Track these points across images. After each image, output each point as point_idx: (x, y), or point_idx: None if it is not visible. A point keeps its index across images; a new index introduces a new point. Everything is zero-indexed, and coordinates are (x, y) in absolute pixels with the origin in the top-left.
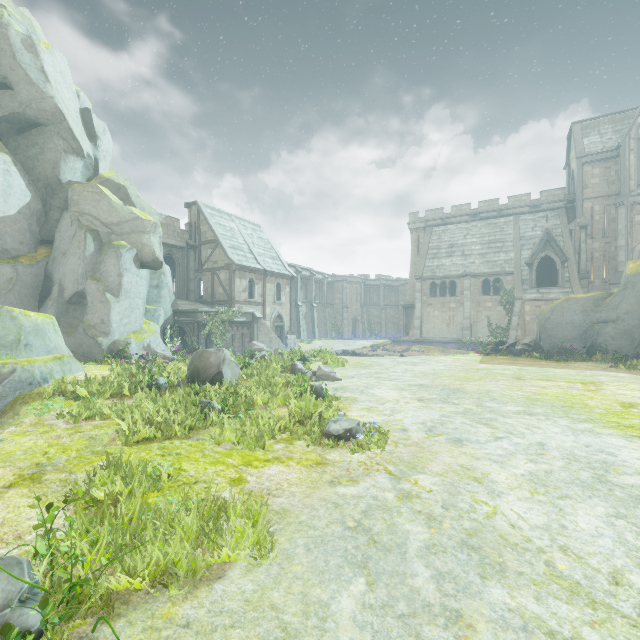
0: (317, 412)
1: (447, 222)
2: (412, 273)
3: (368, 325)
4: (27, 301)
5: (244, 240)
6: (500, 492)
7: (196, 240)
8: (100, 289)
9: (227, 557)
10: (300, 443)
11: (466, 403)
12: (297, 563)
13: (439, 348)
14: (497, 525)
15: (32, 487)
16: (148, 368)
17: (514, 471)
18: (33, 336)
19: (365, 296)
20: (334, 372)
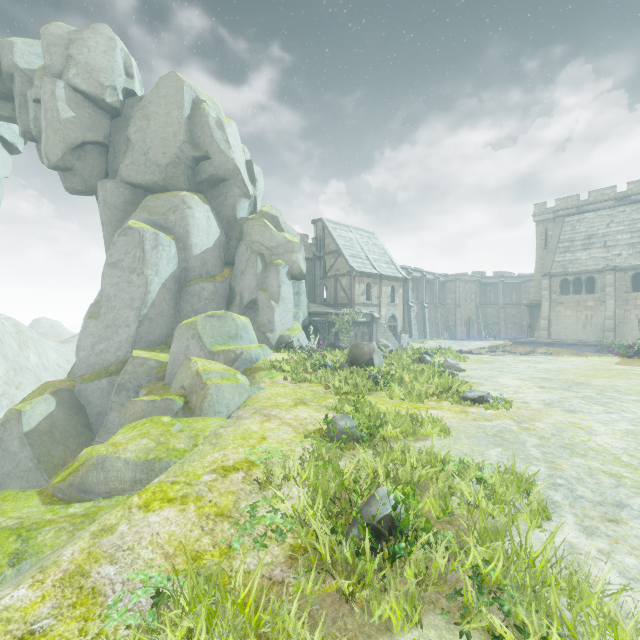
0: (455, 386)
1: (583, 210)
2: (538, 269)
3: (484, 325)
4: (220, 307)
5: (361, 248)
6: (596, 434)
7: (321, 251)
8: (267, 297)
9: (428, 432)
10: (446, 402)
11: (587, 392)
12: (463, 441)
13: (571, 351)
14: (588, 444)
15: (307, 406)
16: (322, 354)
17: (613, 428)
18: (243, 331)
19: (480, 295)
20: (459, 364)
